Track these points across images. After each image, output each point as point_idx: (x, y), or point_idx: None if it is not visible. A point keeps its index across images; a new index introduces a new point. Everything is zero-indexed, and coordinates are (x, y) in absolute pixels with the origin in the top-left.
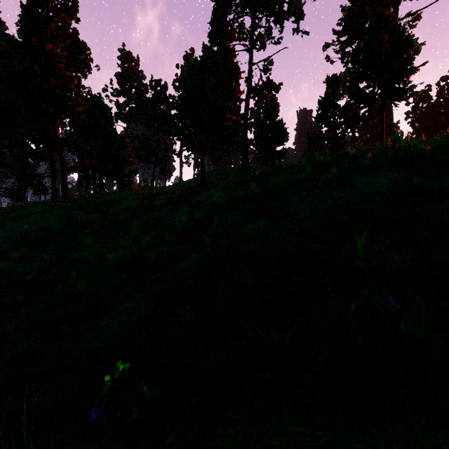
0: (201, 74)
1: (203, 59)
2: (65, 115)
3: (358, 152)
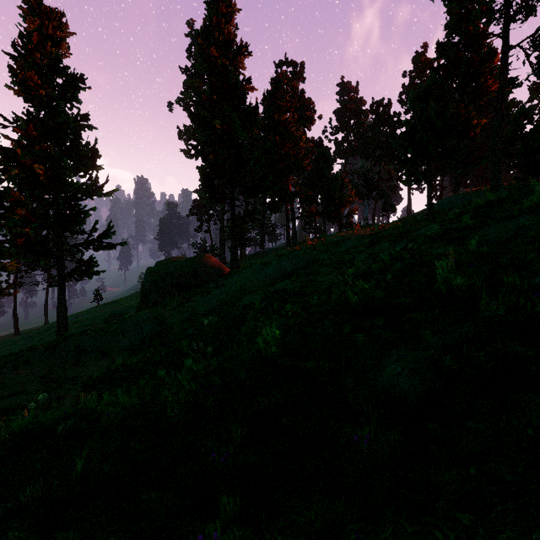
0: (427, 101)
1: (429, 84)
2: (296, 170)
3: None
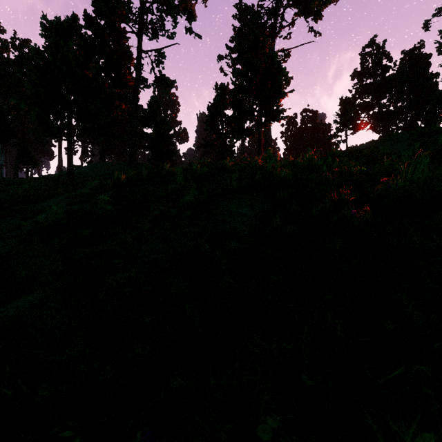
0: (66, 41)
1: (69, 22)
2: None
3: (234, 167)
